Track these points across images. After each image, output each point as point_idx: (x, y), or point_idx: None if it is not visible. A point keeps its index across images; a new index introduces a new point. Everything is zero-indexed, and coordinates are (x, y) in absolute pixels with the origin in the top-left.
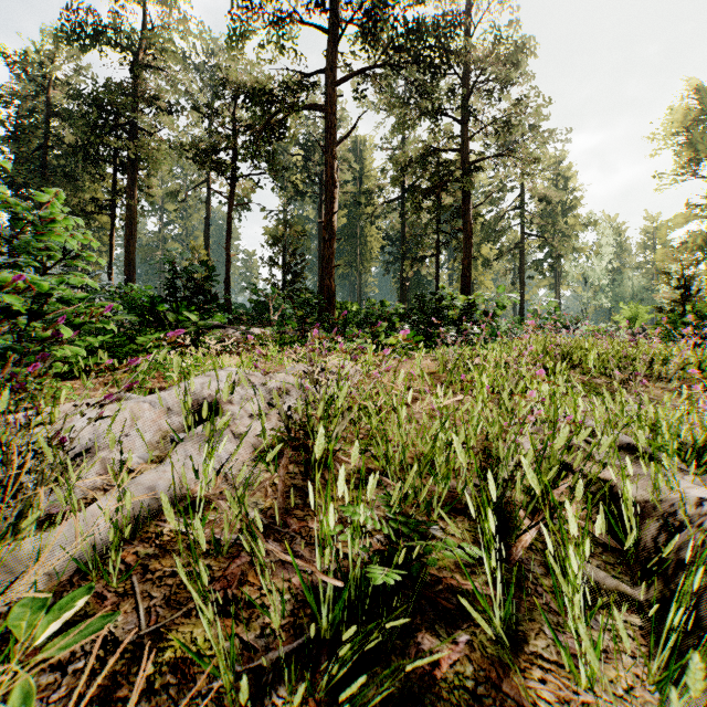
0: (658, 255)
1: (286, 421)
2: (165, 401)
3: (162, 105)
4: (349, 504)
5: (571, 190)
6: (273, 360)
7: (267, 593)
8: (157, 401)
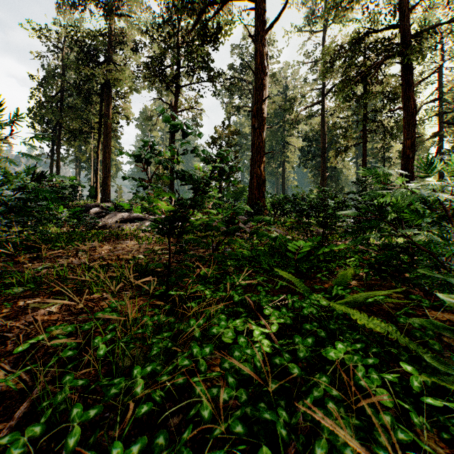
0: None
1: None
2: None
3: (132, 46)
4: None
5: None
6: None
7: None
8: None
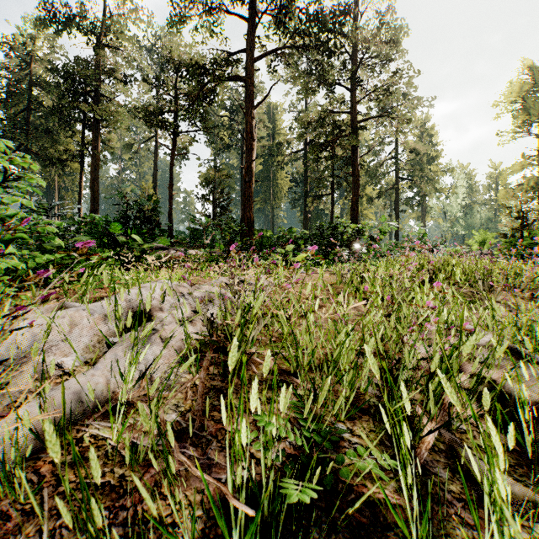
0: (501, 194)
1: (209, 326)
2: (102, 309)
3: (120, 77)
4: (262, 415)
5: (434, 144)
6: (201, 274)
7: (176, 515)
8: (95, 309)
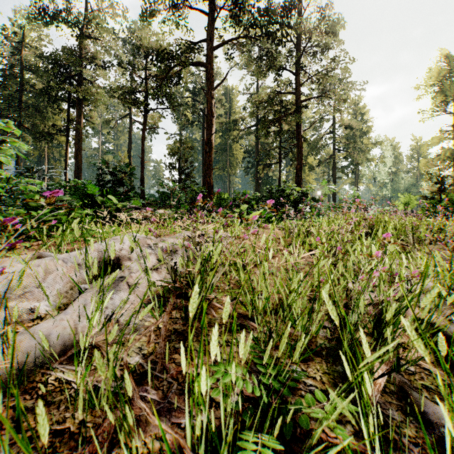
0: (422, 163)
1: (172, 274)
2: (76, 258)
3: (100, 64)
4: (221, 362)
5: (365, 121)
6: (167, 228)
7: None
8: (69, 258)
